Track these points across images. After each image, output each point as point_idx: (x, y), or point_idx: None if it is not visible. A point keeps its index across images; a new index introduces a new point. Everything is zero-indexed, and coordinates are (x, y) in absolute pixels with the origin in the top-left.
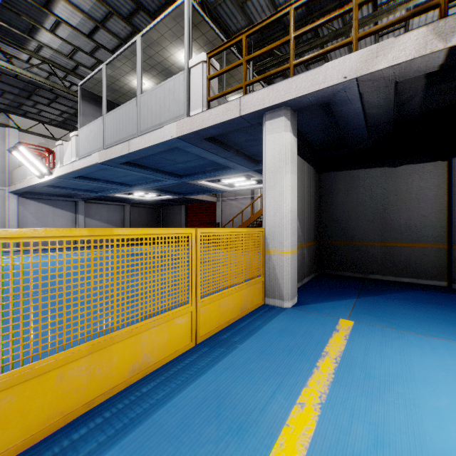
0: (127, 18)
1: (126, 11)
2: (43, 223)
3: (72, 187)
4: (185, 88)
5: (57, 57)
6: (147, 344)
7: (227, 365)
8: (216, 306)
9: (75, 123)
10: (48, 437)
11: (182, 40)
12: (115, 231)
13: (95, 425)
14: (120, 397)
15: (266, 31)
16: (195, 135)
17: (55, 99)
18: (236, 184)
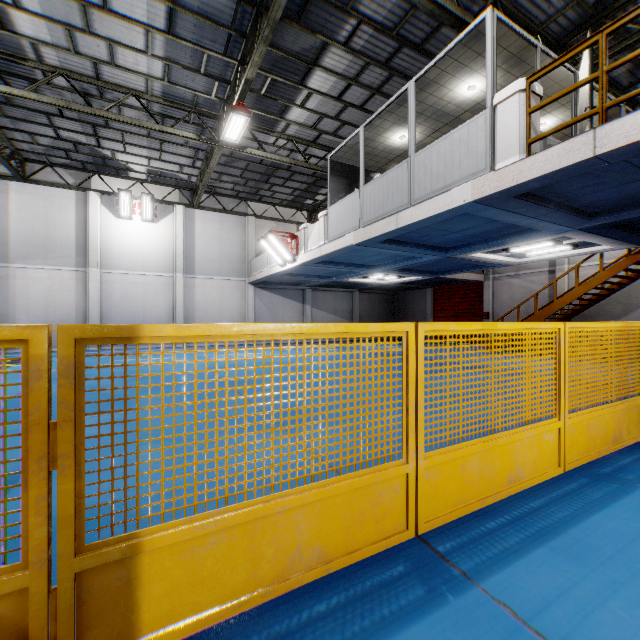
0: (385, 63)
1: (386, 54)
2: (274, 315)
3: (306, 273)
4: (487, 134)
5: (301, 131)
6: (519, 455)
7: (637, 505)
8: (583, 428)
9: (304, 199)
10: (460, 519)
11: (469, 67)
12: (498, 326)
13: (501, 522)
14: (507, 504)
15: (605, 0)
16: (502, 194)
17: (291, 177)
18: (531, 252)
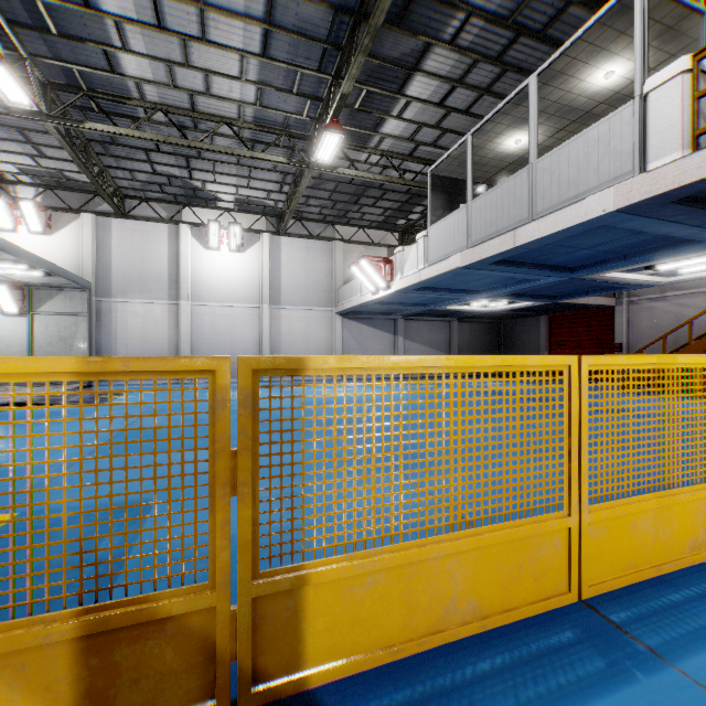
0: (497, 57)
1: (498, 47)
2: (363, 347)
3: (400, 301)
4: (636, 128)
5: (396, 145)
6: (703, 517)
7: None
8: None
9: (396, 220)
10: (631, 587)
11: (608, 51)
12: (676, 359)
13: (686, 595)
14: (691, 575)
15: None
16: (655, 200)
17: (382, 196)
18: (685, 269)
